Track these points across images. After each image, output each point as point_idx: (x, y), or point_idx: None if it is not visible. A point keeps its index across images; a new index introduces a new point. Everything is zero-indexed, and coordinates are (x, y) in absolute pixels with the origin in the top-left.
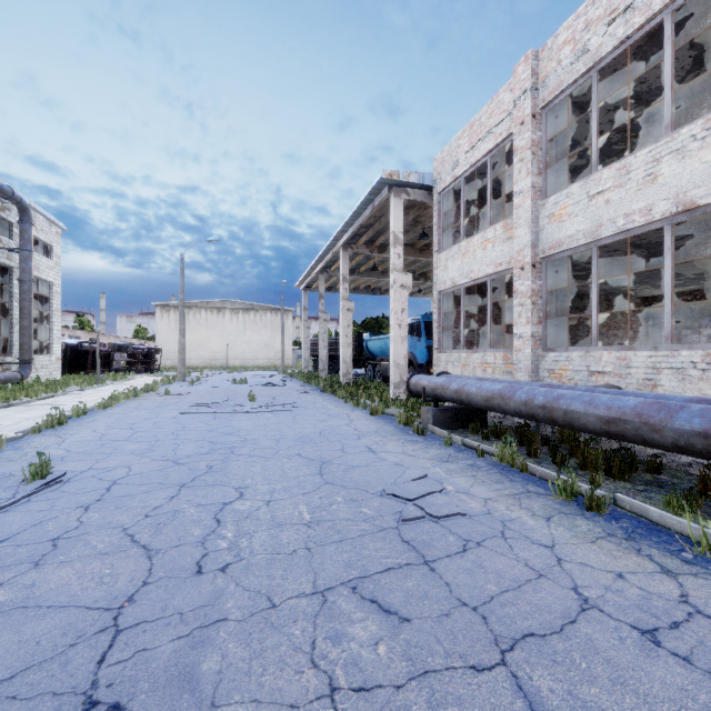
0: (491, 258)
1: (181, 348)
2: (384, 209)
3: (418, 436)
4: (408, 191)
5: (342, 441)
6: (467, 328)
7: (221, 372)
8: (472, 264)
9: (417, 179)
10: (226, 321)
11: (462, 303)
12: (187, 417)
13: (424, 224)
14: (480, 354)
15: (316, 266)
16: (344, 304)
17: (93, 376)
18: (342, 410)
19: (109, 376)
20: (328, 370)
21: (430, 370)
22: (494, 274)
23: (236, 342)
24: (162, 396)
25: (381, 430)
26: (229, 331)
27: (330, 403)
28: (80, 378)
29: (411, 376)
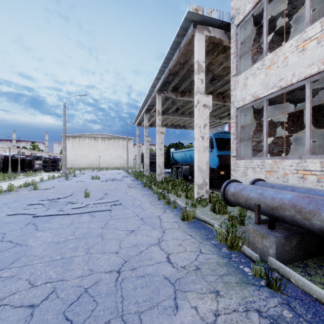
0: (315, 56)
1: (64, 157)
2: (187, 55)
3: (268, 289)
4: (209, 29)
5: (146, 322)
6: (258, 139)
7: (93, 171)
8: (282, 72)
9: (217, 15)
10: (98, 144)
11: (265, 114)
12: (3, 222)
13: (214, 71)
14: (295, 161)
15: (142, 109)
16: (159, 129)
17: (16, 173)
18: (155, 210)
19: (24, 173)
20: (150, 170)
21: (220, 172)
22: (318, 74)
23: (104, 155)
24: (30, 190)
25: (203, 262)
26: (100, 149)
27: (146, 200)
28: (3, 175)
29: (227, 183)
